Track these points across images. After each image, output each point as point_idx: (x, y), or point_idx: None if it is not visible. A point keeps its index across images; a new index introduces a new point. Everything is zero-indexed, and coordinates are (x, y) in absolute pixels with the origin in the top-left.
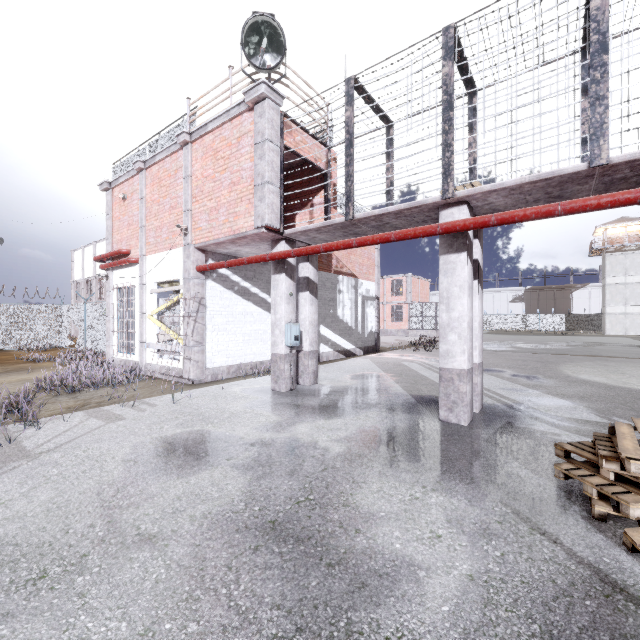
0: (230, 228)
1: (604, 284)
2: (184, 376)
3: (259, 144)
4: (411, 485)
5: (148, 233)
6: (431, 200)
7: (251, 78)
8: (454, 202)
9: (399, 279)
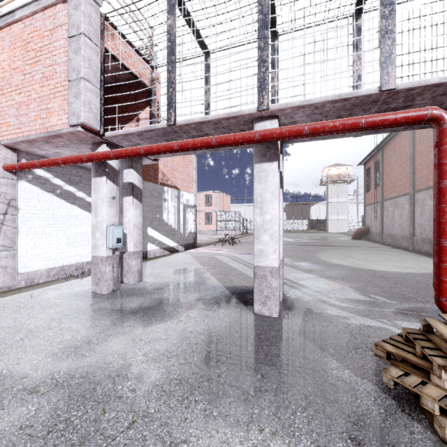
0: (42, 125)
1: (327, 202)
2: None
3: (74, 37)
4: (246, 430)
5: None
6: (248, 111)
7: None
8: (267, 116)
9: (210, 194)
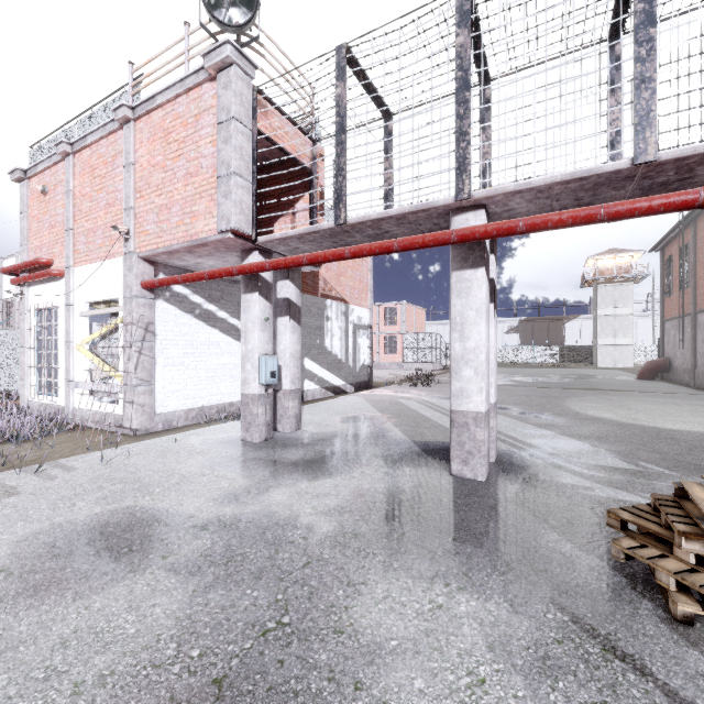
0: (186, 232)
1: (595, 316)
2: (124, 425)
3: (224, 123)
4: (429, 583)
5: (77, 238)
6: (442, 202)
7: (212, 35)
8: (469, 206)
9: (393, 307)
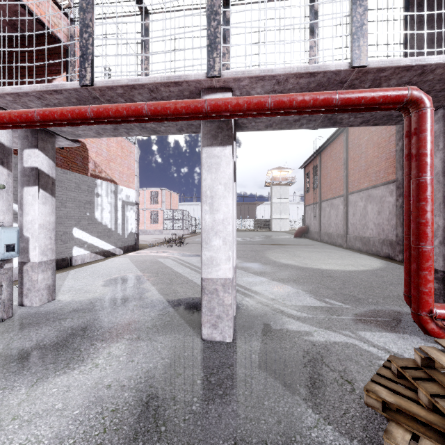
0: None
1: (272, 202)
2: None
3: None
4: None
5: None
6: (194, 76)
7: None
8: (219, 87)
9: (156, 191)
